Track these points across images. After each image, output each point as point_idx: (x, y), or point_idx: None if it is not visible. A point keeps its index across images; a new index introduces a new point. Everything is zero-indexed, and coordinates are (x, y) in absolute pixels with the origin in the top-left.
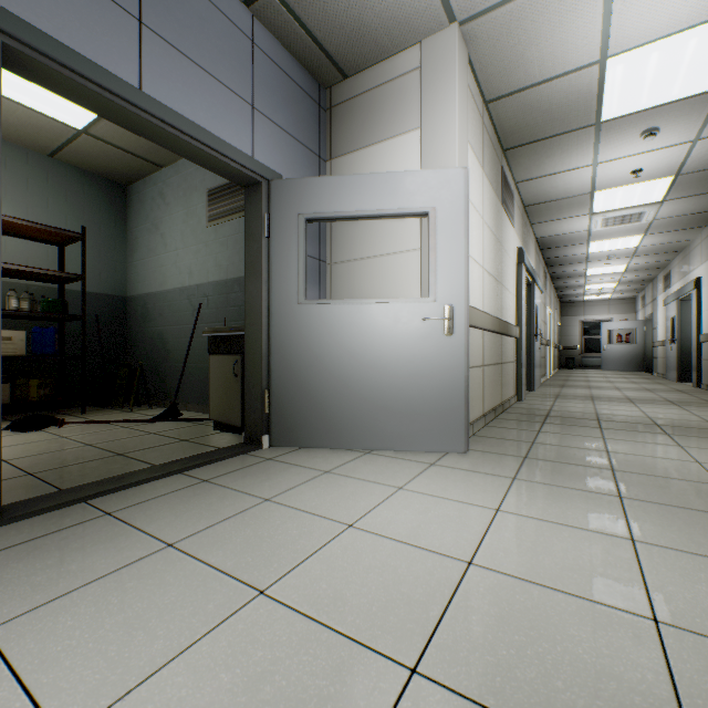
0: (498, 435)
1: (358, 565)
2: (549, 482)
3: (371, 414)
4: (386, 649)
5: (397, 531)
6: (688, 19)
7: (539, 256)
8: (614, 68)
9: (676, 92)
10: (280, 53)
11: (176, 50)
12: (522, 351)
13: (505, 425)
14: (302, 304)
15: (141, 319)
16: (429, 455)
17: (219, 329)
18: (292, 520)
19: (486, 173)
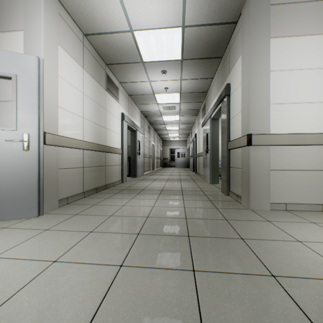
0: (82, 202)
1: None
2: (64, 229)
3: None
4: None
5: None
6: (158, 24)
7: (144, 119)
8: (138, 36)
9: (166, 56)
10: None
11: None
12: (124, 160)
13: (95, 196)
14: None
15: None
16: (15, 221)
17: None
18: None
19: (87, 70)
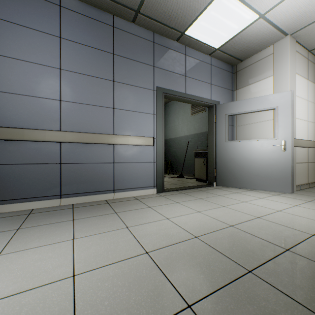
0: (313, 191)
1: (246, 207)
2: None
3: (251, 177)
4: (252, 215)
5: (258, 204)
6: None
7: None
8: None
9: None
10: (218, 63)
11: (192, 78)
12: None
13: None
14: (227, 142)
15: (168, 146)
16: (275, 193)
17: (198, 150)
18: (227, 199)
19: (310, 80)
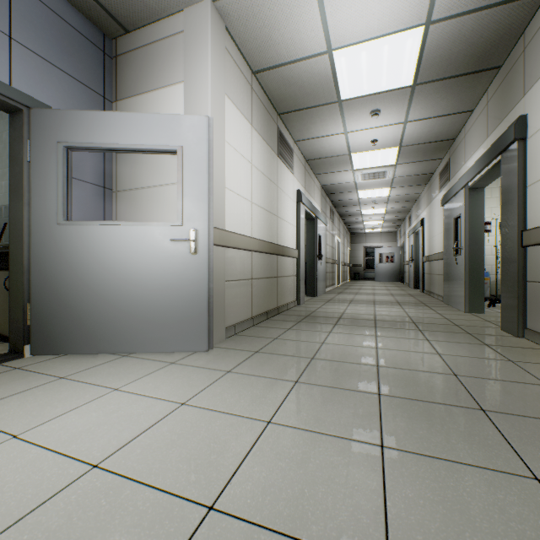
0: (255, 333)
1: None
2: (253, 373)
3: (127, 322)
4: None
5: (59, 437)
6: (379, 29)
7: (326, 198)
8: (339, 59)
9: (385, 84)
10: None
11: None
12: (301, 267)
13: (269, 325)
14: (62, 224)
15: None
16: (179, 354)
17: None
18: None
19: (256, 128)
